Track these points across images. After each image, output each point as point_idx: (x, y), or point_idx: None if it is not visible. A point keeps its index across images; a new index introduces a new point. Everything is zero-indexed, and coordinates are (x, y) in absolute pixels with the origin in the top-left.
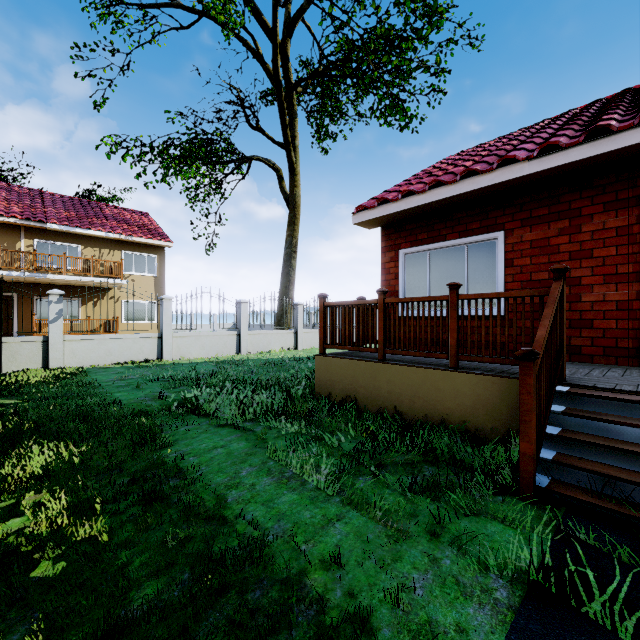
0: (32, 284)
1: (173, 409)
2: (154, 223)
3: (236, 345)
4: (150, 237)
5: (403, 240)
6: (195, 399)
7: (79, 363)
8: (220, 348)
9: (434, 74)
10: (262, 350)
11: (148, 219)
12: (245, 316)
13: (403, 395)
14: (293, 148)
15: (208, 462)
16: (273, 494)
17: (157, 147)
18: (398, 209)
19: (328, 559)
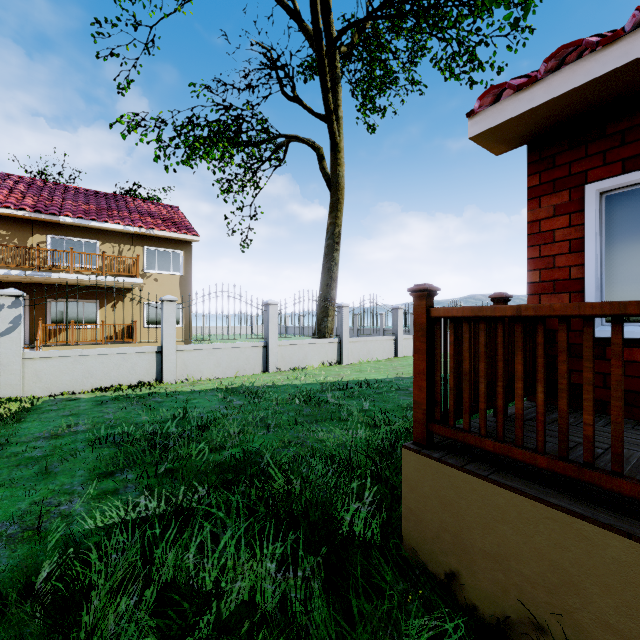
0: (45, 285)
1: (6, 617)
2: (182, 216)
3: (262, 360)
4: (174, 230)
5: (596, 161)
6: (61, 595)
7: (45, 389)
8: (241, 364)
9: (519, 4)
10: (296, 366)
11: (176, 212)
12: (274, 322)
13: None
14: (335, 120)
15: None
16: None
17: (180, 126)
18: (620, 60)
19: None
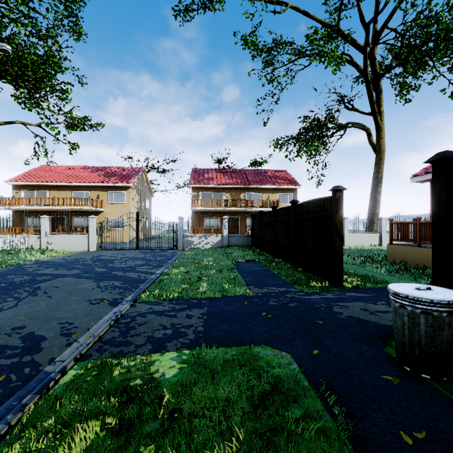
0: (244, 212)
1: None
2: (290, 176)
3: None
4: (290, 185)
5: None
6: None
7: None
8: None
9: None
10: (357, 245)
11: (287, 174)
12: (346, 226)
13: (427, 260)
14: (379, 113)
15: (347, 268)
16: (368, 273)
17: (294, 138)
18: None
19: (381, 278)
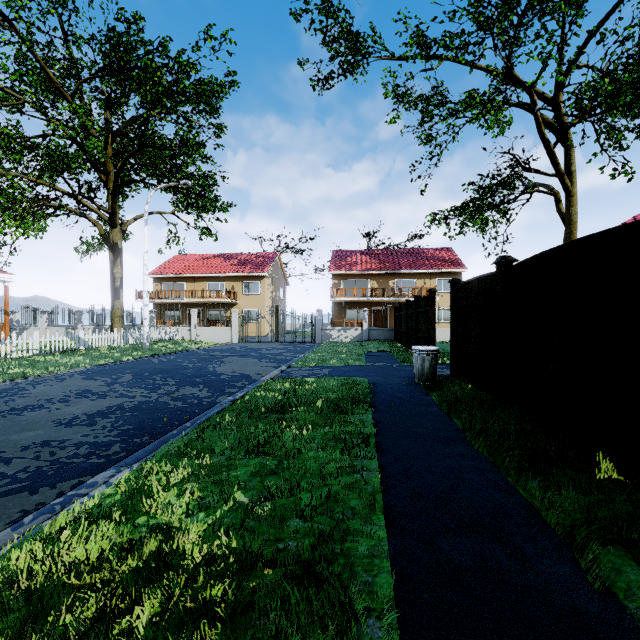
0: (394, 302)
1: None
2: (455, 256)
3: None
4: (452, 268)
5: None
6: None
7: None
8: None
9: None
10: None
11: (451, 253)
12: None
13: None
14: (569, 174)
15: None
16: None
17: (456, 210)
18: None
19: None
